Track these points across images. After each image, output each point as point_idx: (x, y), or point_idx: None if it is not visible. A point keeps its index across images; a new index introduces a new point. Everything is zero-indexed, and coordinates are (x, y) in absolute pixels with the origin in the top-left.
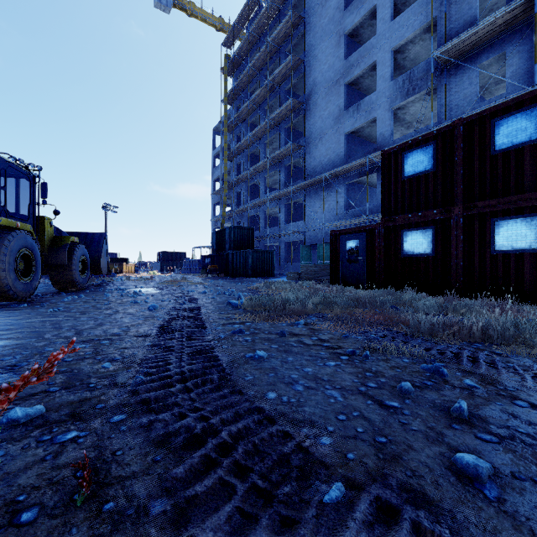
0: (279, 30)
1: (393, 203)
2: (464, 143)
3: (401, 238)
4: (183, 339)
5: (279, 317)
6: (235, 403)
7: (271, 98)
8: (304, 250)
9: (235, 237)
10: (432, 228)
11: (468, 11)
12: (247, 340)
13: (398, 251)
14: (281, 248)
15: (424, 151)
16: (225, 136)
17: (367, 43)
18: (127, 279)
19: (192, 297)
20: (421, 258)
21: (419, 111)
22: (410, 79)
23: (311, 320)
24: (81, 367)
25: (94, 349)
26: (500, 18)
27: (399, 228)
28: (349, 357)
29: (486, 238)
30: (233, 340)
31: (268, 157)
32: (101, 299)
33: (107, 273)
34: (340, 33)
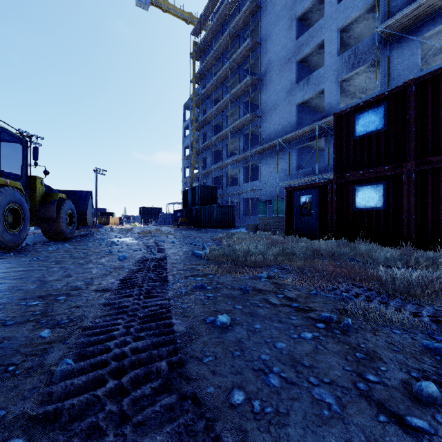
0: (239, 18)
1: (345, 161)
2: (416, 102)
3: (352, 193)
4: (140, 296)
5: (242, 269)
6: (184, 424)
7: (232, 77)
8: (261, 205)
9: (201, 194)
10: (383, 183)
11: None
12: (208, 297)
13: (349, 205)
14: (240, 204)
15: (375, 112)
16: (193, 110)
17: (315, 24)
18: (110, 230)
19: (162, 247)
20: (372, 212)
21: (363, 82)
22: (355, 53)
23: (273, 273)
24: (17, 334)
25: (45, 308)
26: None
27: (351, 184)
28: (326, 324)
29: (439, 192)
30: (194, 297)
31: (229, 126)
32: (82, 248)
33: (93, 224)
34: (291, 17)
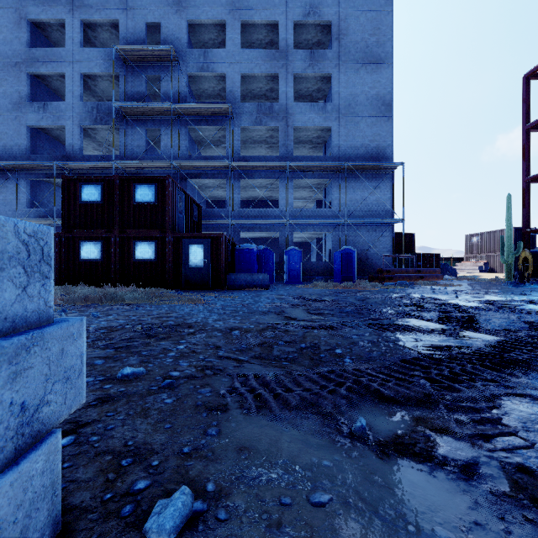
0: None
1: (73, 219)
2: (120, 192)
3: (79, 247)
4: None
5: None
6: None
7: None
8: None
9: None
10: (101, 242)
11: (140, 86)
12: None
13: (76, 256)
14: None
15: (96, 187)
16: None
17: (55, 49)
18: None
19: None
20: (94, 262)
21: (109, 137)
22: (98, 110)
23: None
24: None
25: None
26: (156, 107)
27: (78, 239)
28: None
29: (131, 252)
30: None
31: None
32: None
33: None
34: (21, 14)
